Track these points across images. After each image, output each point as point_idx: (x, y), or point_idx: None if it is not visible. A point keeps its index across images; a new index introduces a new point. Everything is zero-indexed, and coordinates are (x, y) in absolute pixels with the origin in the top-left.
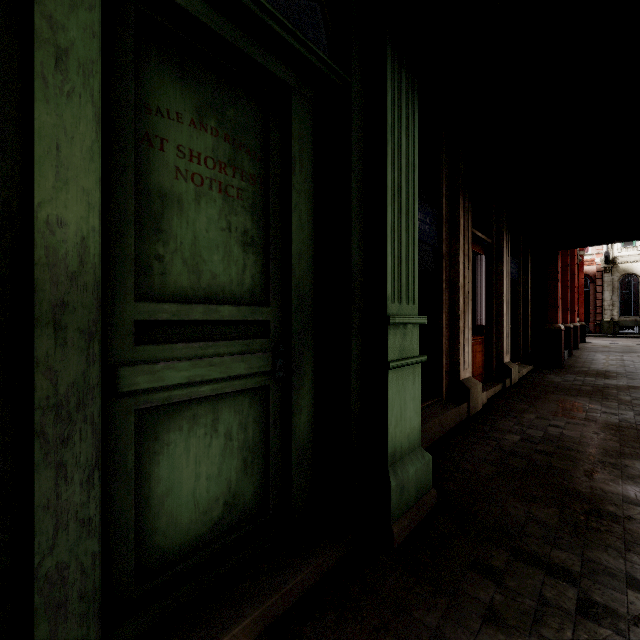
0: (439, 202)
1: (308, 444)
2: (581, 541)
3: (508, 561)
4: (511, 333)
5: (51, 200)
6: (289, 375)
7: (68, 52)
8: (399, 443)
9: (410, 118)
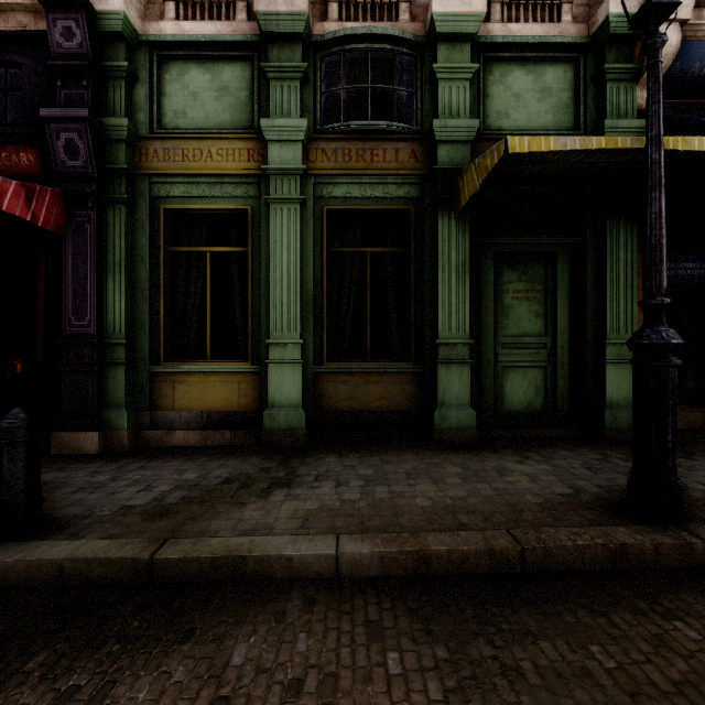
0: None
1: (566, 393)
2: None
3: None
4: None
5: (484, 315)
6: (556, 364)
7: (487, 280)
8: (616, 399)
9: (628, 241)
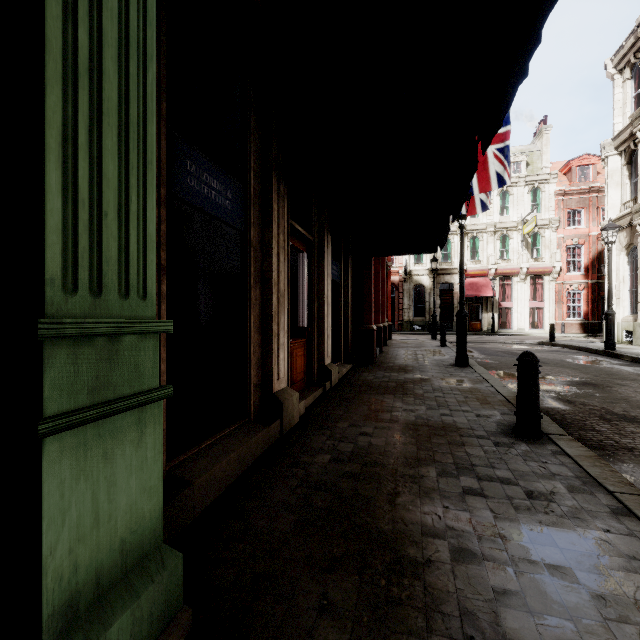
0: (247, 176)
1: None
2: (381, 636)
3: None
4: (334, 334)
5: None
6: None
7: None
8: (90, 573)
9: None
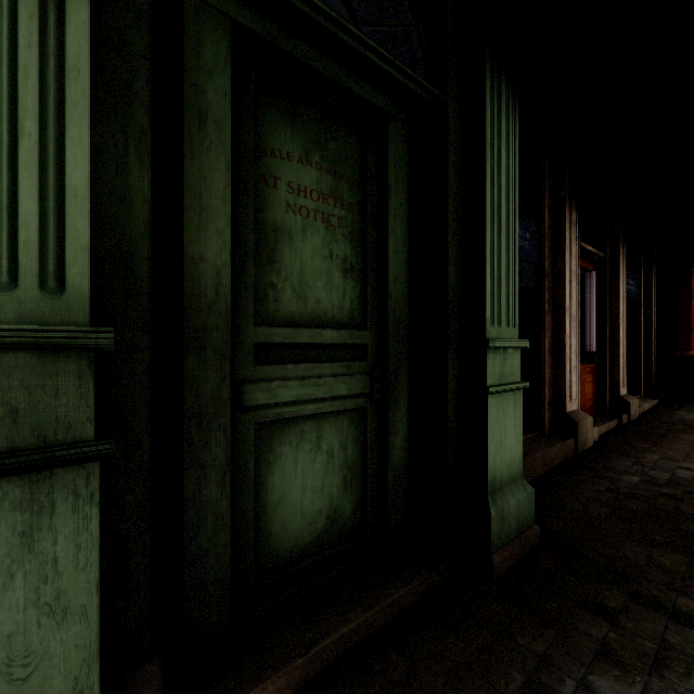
0: (541, 215)
1: (404, 467)
2: None
3: (624, 603)
4: (629, 361)
5: (195, 240)
6: (385, 398)
7: (207, 112)
8: (499, 472)
9: (510, 131)
